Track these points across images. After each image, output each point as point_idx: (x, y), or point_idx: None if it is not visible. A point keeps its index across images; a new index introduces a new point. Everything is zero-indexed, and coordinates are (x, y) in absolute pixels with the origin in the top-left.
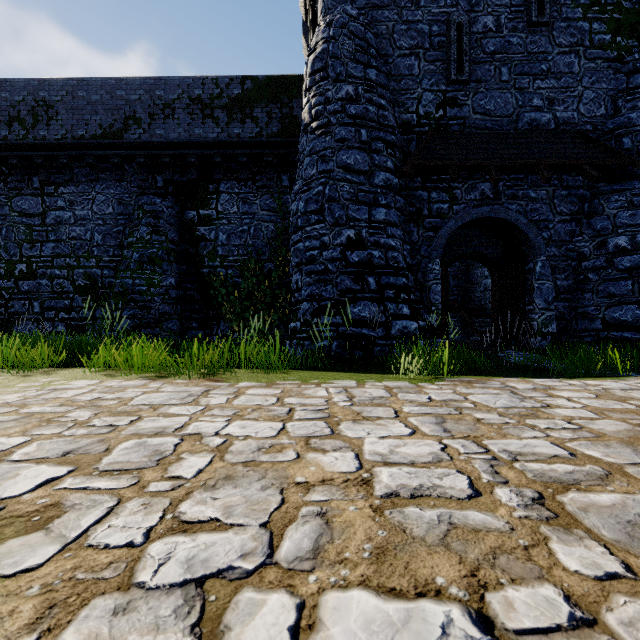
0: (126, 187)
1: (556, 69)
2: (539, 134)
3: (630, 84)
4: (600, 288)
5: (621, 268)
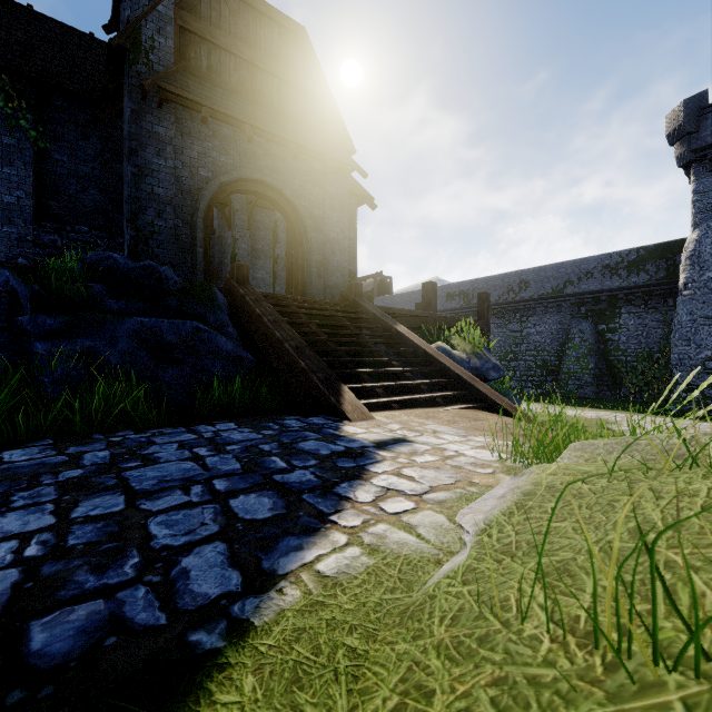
0: (563, 315)
1: None
2: None
3: None
4: None
5: None
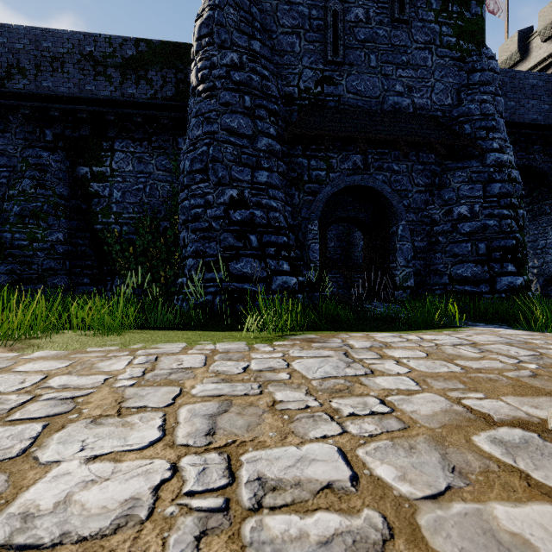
0: (10, 138)
1: (414, 61)
2: (400, 115)
3: (470, 81)
4: (447, 249)
5: (463, 232)
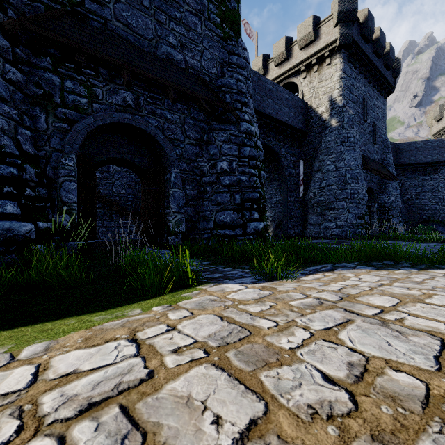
0: None
1: (186, 22)
2: (173, 66)
3: (230, 60)
4: (213, 198)
5: (224, 184)
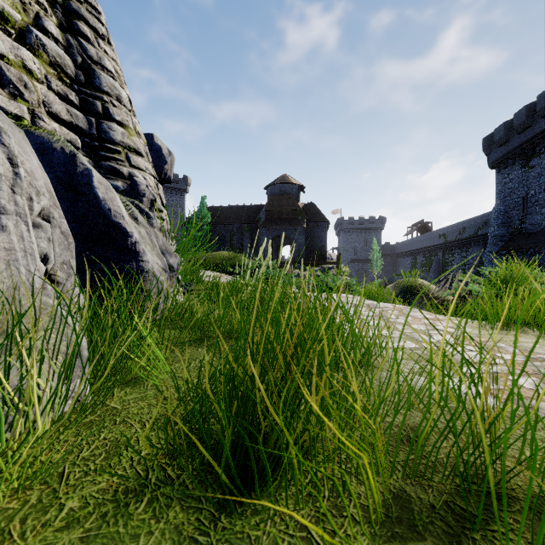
0: (480, 247)
1: None
2: (542, 231)
3: None
4: None
5: None
